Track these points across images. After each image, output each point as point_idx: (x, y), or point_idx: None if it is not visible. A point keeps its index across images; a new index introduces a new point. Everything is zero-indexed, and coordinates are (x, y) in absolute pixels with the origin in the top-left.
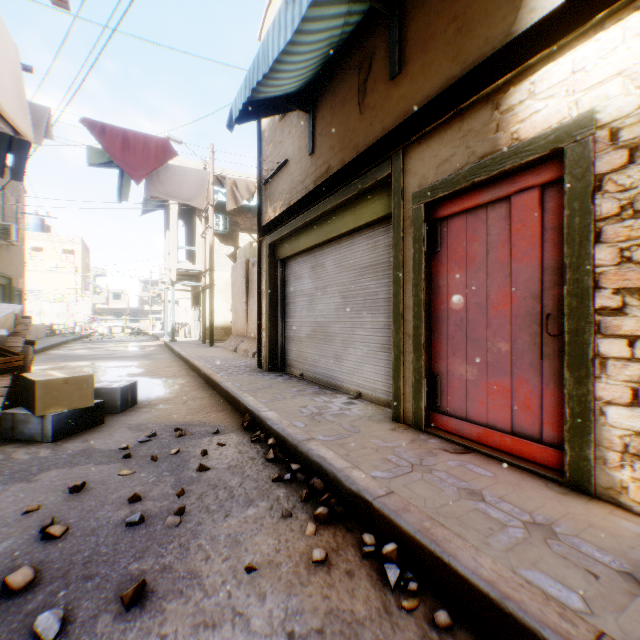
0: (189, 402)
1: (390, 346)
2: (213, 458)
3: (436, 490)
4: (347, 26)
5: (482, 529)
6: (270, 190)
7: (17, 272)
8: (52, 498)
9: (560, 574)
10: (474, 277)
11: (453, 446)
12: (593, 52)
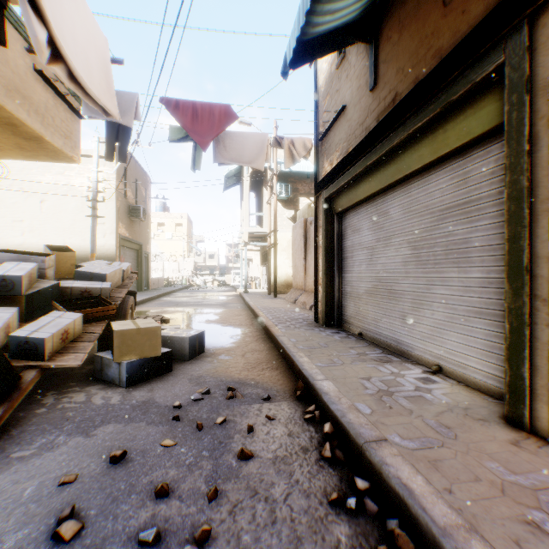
0: (247, 354)
1: (491, 311)
2: (258, 438)
3: None
4: None
5: None
6: (326, 144)
7: (144, 240)
8: (92, 466)
9: None
10: None
11: None
12: None
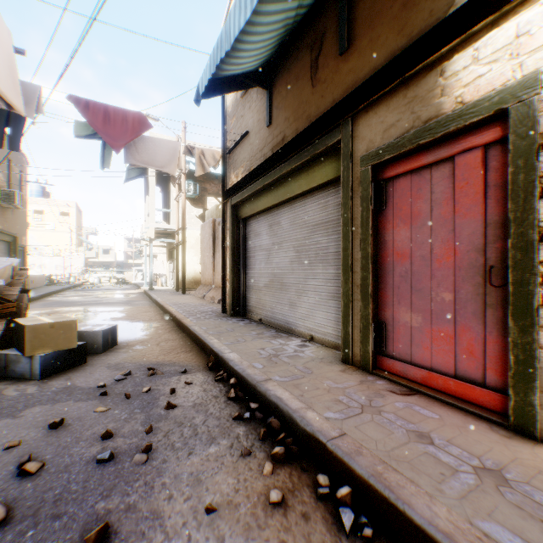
0: (162, 343)
1: (339, 295)
2: (180, 396)
3: (386, 432)
4: (301, 8)
5: (434, 474)
6: (233, 158)
7: (21, 231)
8: (33, 434)
9: (517, 526)
10: (418, 232)
11: (399, 387)
12: (538, 16)
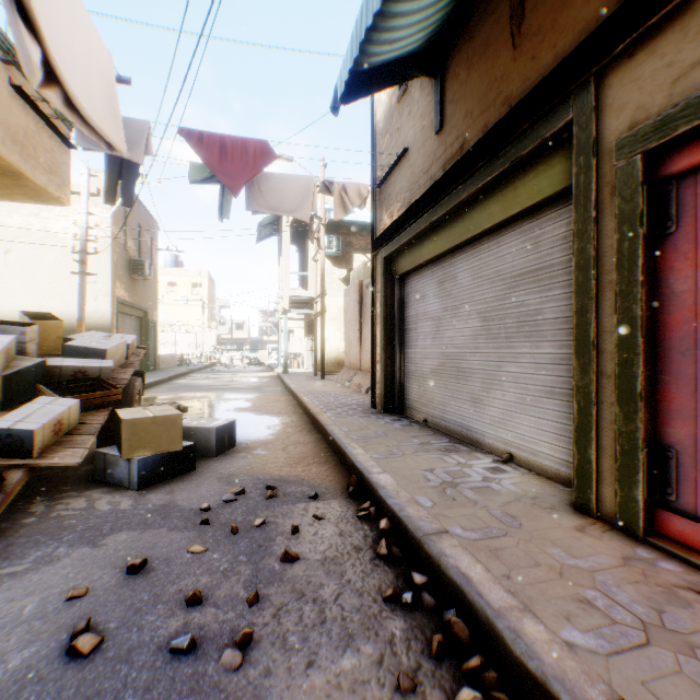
0: (289, 448)
1: (563, 390)
2: (305, 539)
3: None
4: None
5: None
6: (385, 192)
7: (151, 305)
8: (106, 578)
9: None
10: None
11: None
12: None
